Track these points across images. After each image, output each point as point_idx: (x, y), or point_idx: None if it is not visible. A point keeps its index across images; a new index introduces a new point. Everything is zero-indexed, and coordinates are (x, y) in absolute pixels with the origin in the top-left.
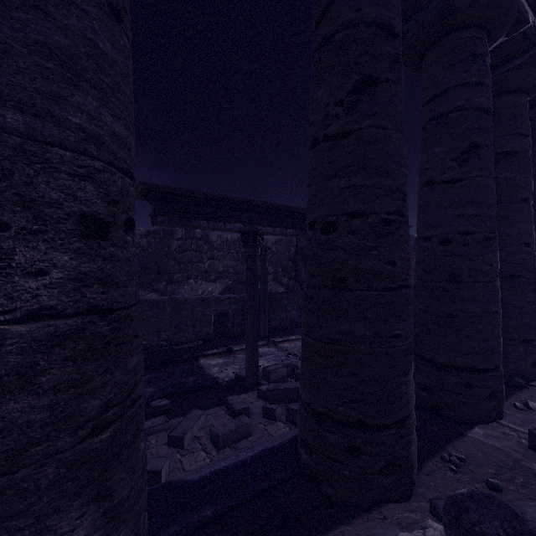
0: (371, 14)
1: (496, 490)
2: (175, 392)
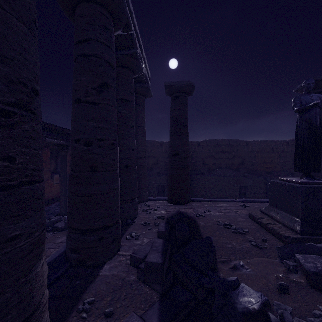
0: None
1: (110, 316)
2: None
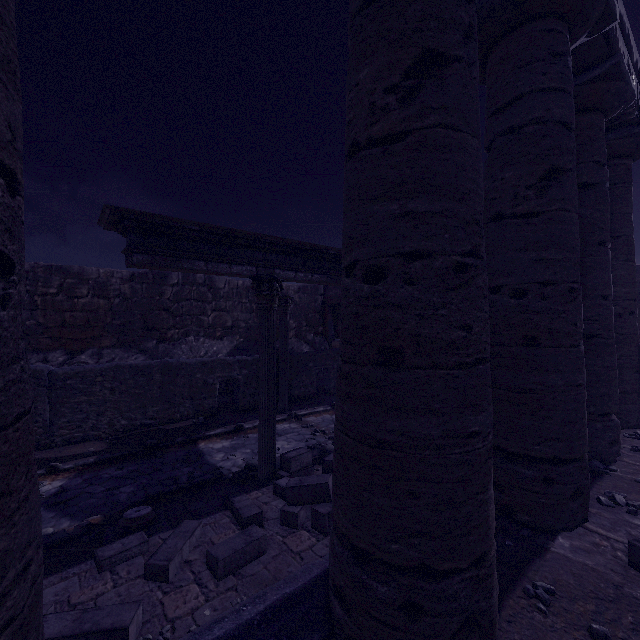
0: None
1: None
2: (162, 492)
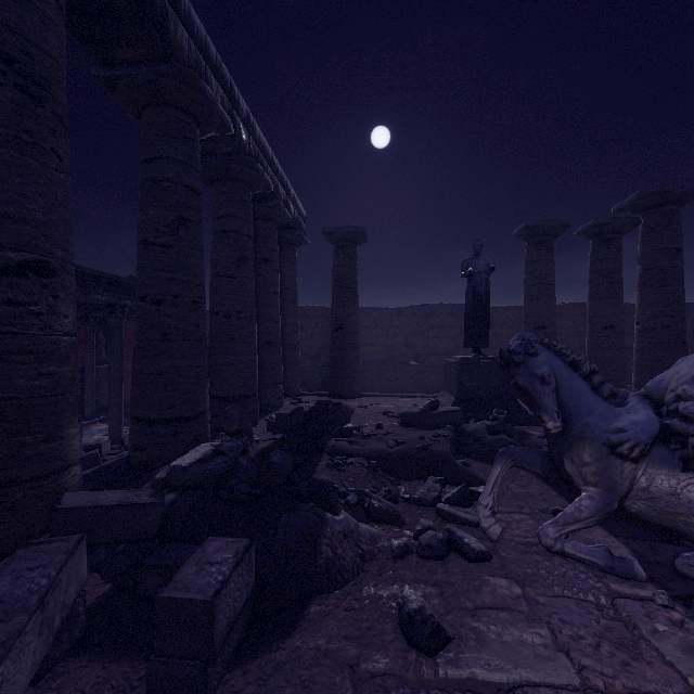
0: (186, 181)
1: None
2: None
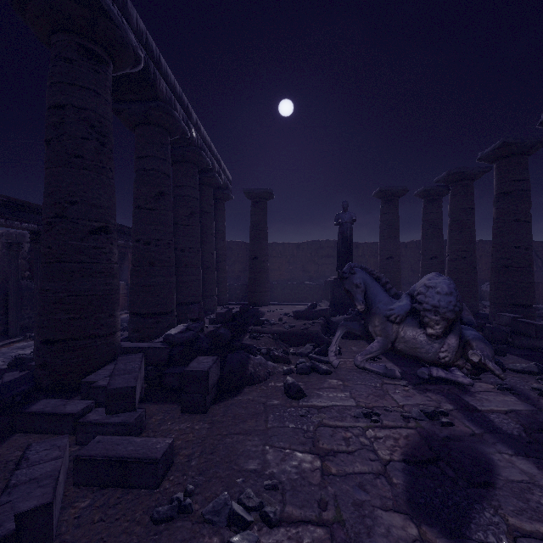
0: (163, 170)
1: None
2: None
